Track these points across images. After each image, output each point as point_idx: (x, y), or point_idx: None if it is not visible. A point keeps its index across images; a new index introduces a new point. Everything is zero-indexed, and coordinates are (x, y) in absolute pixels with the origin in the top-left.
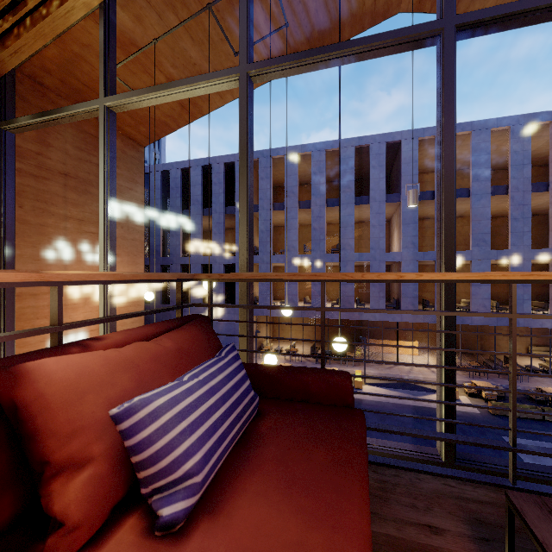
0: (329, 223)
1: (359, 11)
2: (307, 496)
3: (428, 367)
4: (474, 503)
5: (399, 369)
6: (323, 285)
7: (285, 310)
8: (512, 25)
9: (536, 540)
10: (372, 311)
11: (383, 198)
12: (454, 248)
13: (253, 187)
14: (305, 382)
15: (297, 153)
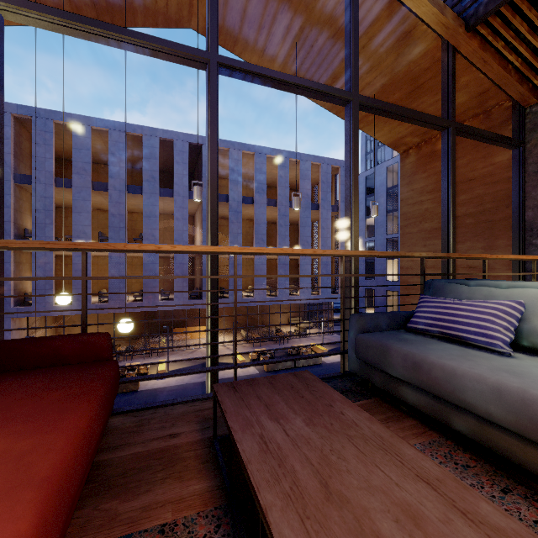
0: (132, 211)
1: (152, 6)
2: (26, 423)
3: (224, 345)
4: (208, 410)
5: (201, 351)
6: (84, 254)
7: (60, 298)
8: (254, 80)
9: (219, 402)
10: (134, 278)
11: (186, 194)
12: (217, 234)
13: (2, 144)
14: (56, 347)
15: (91, 125)
